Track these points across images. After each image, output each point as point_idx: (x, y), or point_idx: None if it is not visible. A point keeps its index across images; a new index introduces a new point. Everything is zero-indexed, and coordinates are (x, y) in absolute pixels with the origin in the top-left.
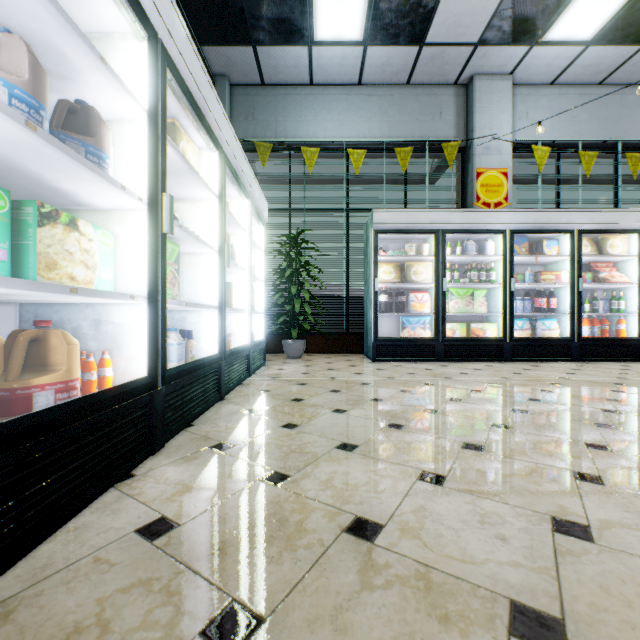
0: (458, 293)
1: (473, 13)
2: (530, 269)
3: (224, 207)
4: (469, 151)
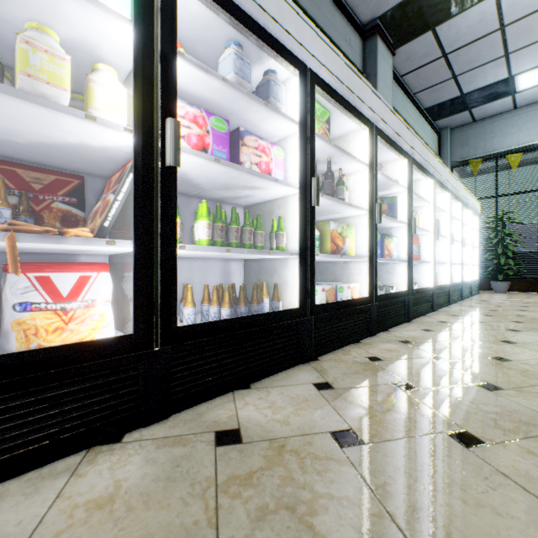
0: None
1: None
2: None
3: (462, 224)
4: None
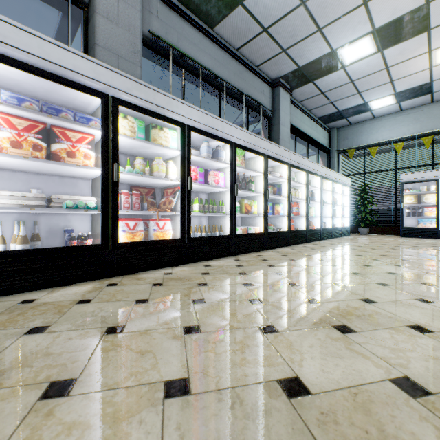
0: None
1: None
2: None
3: (333, 193)
4: None
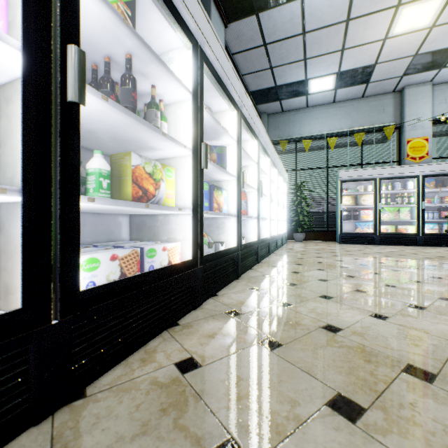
0: (389, 210)
1: (395, 67)
2: (437, 195)
3: (277, 187)
4: (402, 129)
